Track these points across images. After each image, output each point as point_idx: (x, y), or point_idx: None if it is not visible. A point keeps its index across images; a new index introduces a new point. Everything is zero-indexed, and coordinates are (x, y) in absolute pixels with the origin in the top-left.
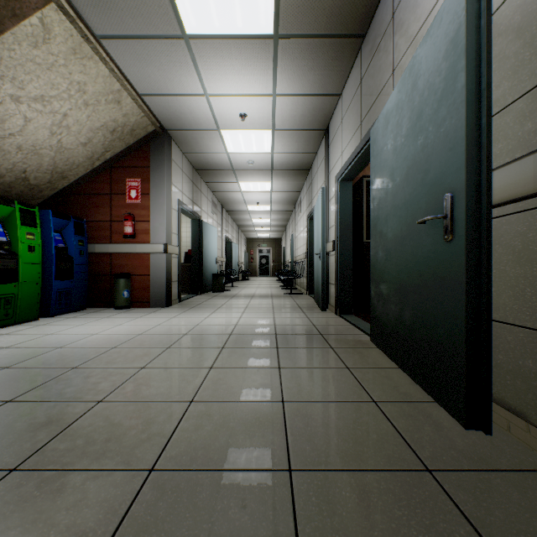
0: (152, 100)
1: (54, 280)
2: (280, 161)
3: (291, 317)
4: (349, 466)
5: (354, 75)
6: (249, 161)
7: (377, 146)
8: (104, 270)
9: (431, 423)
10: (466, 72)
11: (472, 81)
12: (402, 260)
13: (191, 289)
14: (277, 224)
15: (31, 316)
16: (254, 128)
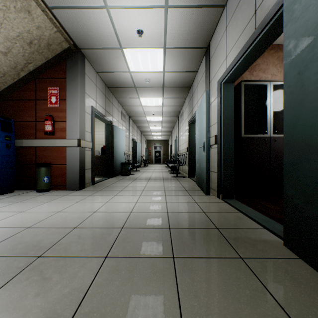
0: (61, 14)
1: None
2: (169, 79)
3: (181, 202)
4: None
5: None
6: (146, 79)
7: None
8: (30, 160)
9: None
10: None
11: None
12: None
13: (105, 173)
14: (166, 130)
15: None
16: (149, 46)
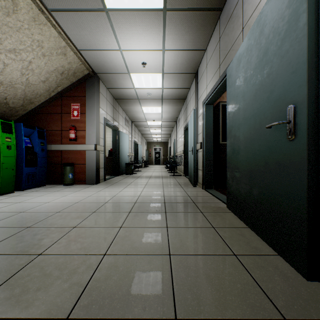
0: (86, 53)
1: (24, 167)
2: (167, 93)
3: (174, 191)
4: (222, 316)
5: (215, 36)
6: (148, 93)
7: (232, 79)
8: (57, 161)
9: (279, 273)
10: (307, 12)
11: (312, 19)
12: (251, 154)
13: (112, 172)
14: (165, 133)
15: (9, 190)
16: (151, 72)
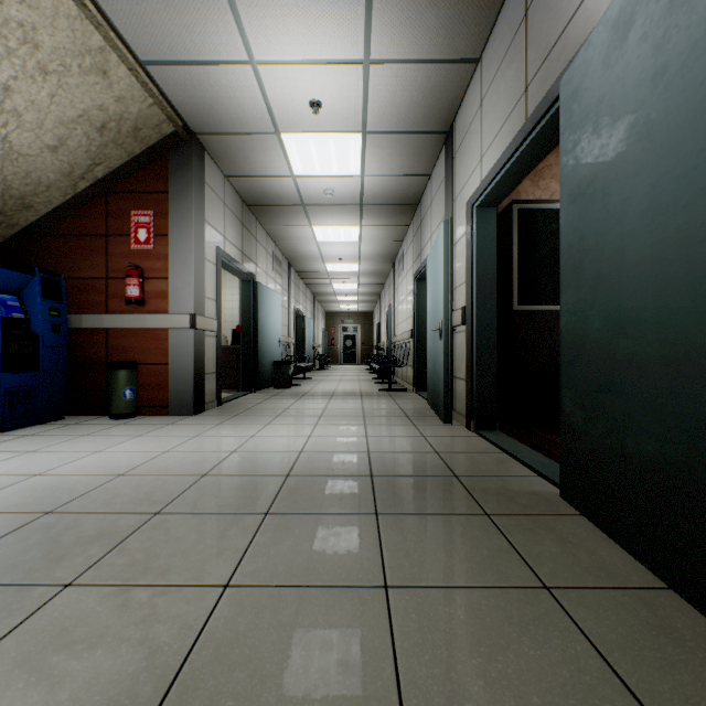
0: (163, 73)
1: None
2: (374, 190)
3: (395, 435)
4: None
5: (509, 12)
6: (327, 190)
7: (587, 98)
8: (96, 356)
9: None
10: None
11: None
12: (695, 333)
13: (241, 383)
14: (367, 291)
15: None
16: (334, 130)
